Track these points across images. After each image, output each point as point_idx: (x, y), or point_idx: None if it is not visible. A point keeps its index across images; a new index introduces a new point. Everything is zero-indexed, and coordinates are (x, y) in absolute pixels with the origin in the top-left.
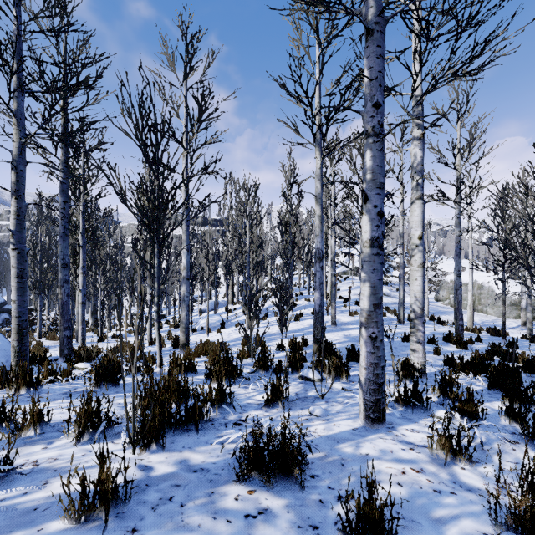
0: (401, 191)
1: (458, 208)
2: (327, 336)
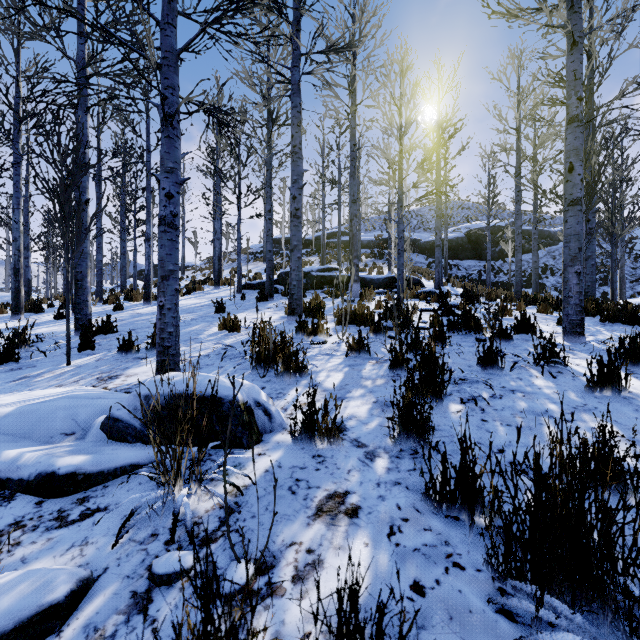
0: None
1: None
2: None
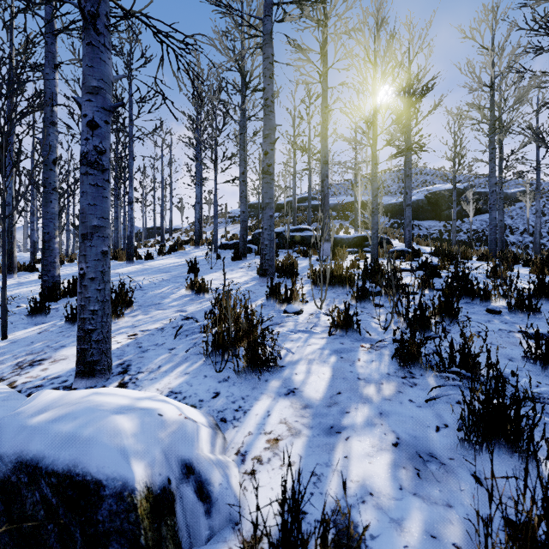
0: None
1: None
2: None
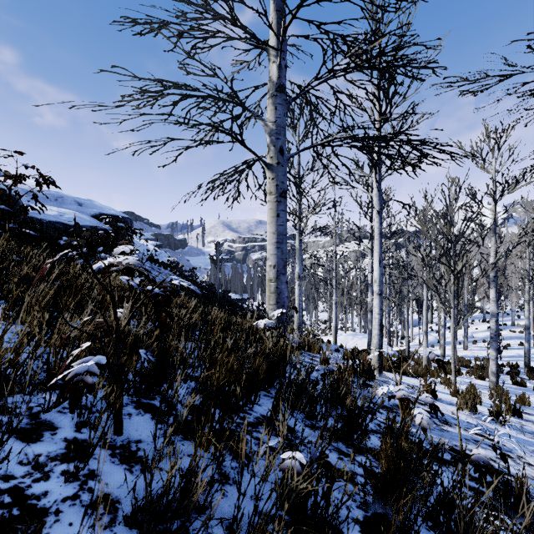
0: None
1: None
2: (533, 364)
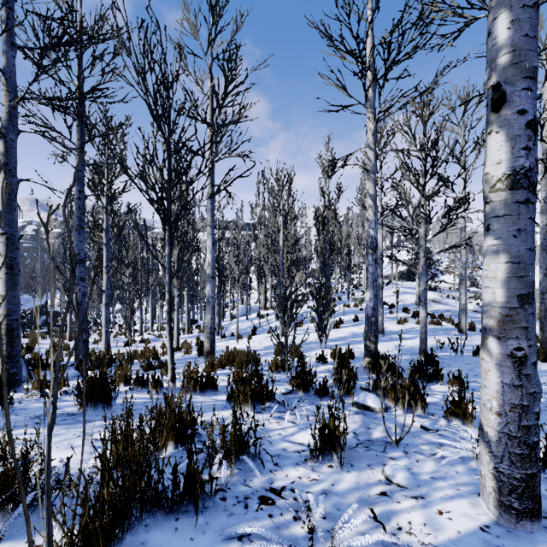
0: (463, 176)
1: (545, 190)
2: None
